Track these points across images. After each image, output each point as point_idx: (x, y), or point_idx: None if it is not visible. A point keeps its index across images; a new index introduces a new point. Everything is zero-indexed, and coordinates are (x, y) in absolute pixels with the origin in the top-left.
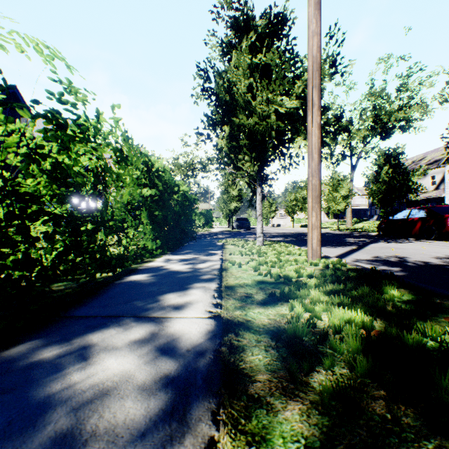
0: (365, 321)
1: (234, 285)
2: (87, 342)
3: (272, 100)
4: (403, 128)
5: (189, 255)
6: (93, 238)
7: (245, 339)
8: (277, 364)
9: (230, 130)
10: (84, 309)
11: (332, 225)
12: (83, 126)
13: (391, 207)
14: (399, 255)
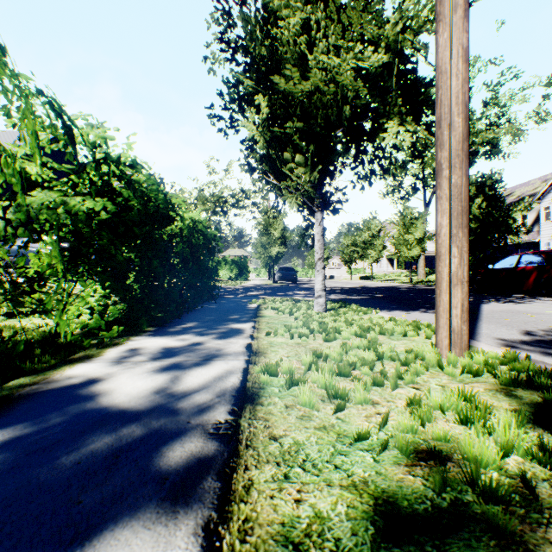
0: None
1: None
2: None
3: (346, 48)
4: (492, 152)
5: (187, 337)
6: None
7: None
8: None
9: (269, 107)
10: None
11: (400, 277)
12: None
13: (485, 252)
14: None
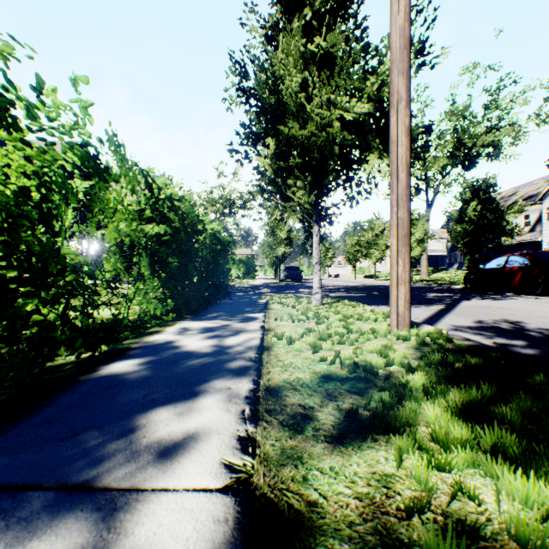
0: None
1: (281, 384)
2: None
3: (335, 102)
4: (492, 155)
5: (217, 321)
6: (9, 309)
7: None
8: None
9: (276, 144)
10: None
11: None
12: None
13: (480, 253)
14: (510, 319)
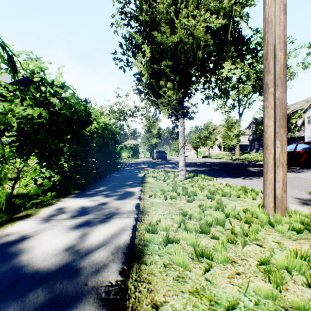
0: None
1: None
2: None
3: (199, 15)
4: None
5: (97, 198)
6: None
7: None
8: None
9: (151, 52)
10: None
11: (225, 156)
12: None
13: None
14: None
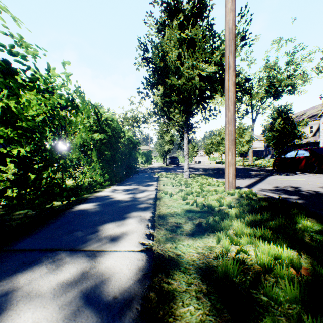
0: (294, 260)
1: (166, 214)
2: (12, 285)
3: (196, 66)
4: (290, 91)
5: (132, 186)
6: (40, 175)
7: (175, 281)
8: (211, 321)
9: (164, 89)
10: (27, 241)
11: (238, 162)
12: (33, 76)
13: (282, 149)
14: (293, 185)
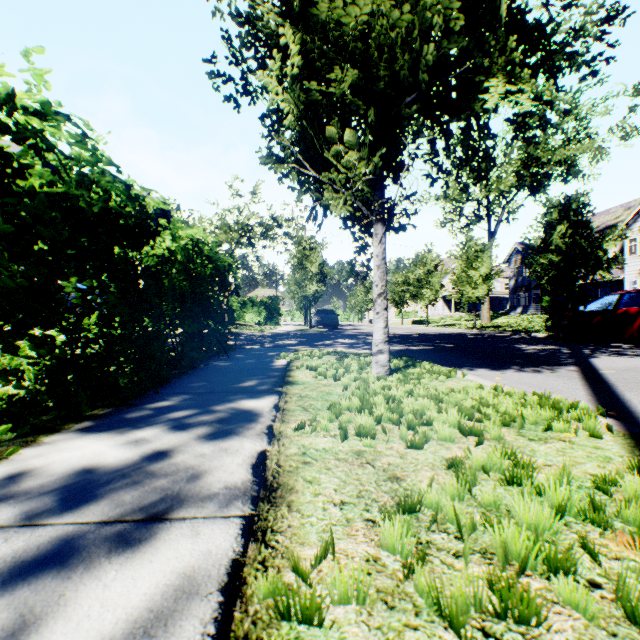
0: None
1: None
2: None
3: None
4: (570, 173)
5: (149, 434)
6: None
7: None
8: None
9: (302, 52)
10: None
11: (459, 321)
12: None
13: (569, 291)
14: None
